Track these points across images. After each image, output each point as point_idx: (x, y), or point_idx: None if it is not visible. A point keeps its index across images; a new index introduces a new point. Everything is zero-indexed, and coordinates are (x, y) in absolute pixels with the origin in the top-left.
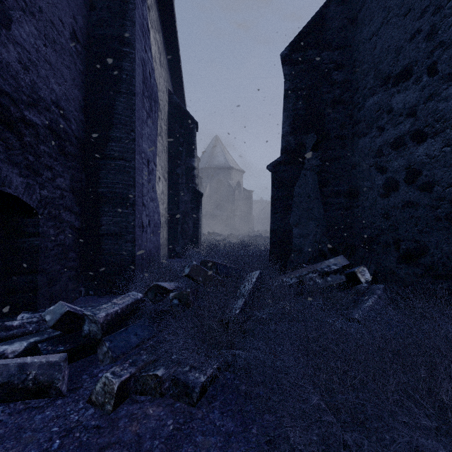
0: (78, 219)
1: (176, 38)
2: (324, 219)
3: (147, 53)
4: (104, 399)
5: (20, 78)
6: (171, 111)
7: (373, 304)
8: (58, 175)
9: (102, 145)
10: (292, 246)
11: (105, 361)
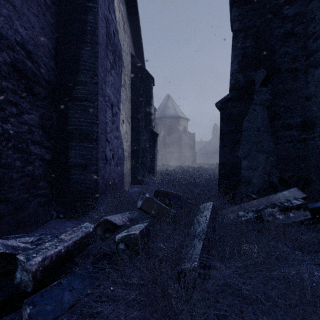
0: (48, 153)
1: (137, 10)
2: (274, 151)
3: (111, 14)
4: None
5: None
6: (134, 70)
7: None
8: (25, 112)
9: (70, 89)
10: (241, 178)
11: None
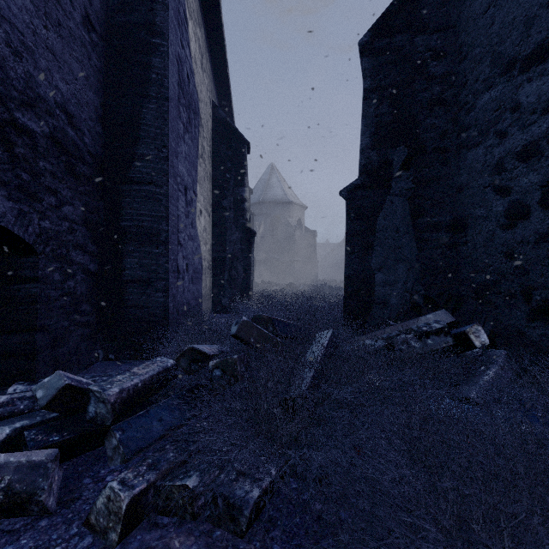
0: (93, 262)
1: (222, 35)
2: (418, 260)
3: (184, 49)
4: (107, 522)
5: (9, 67)
6: (216, 129)
7: (494, 378)
8: (65, 202)
9: (126, 166)
10: (374, 297)
11: (115, 460)
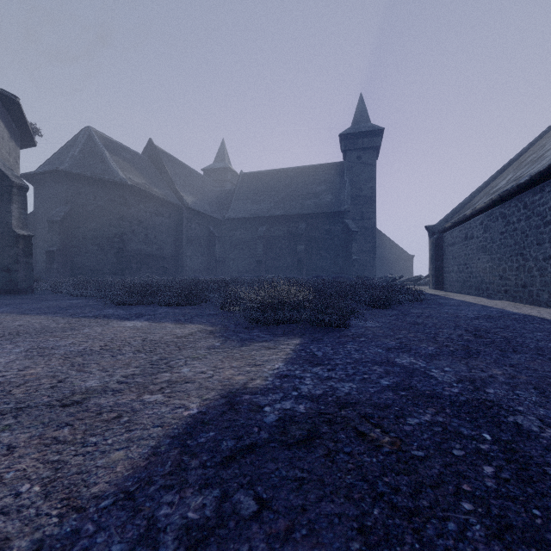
0: None
1: None
2: None
3: None
4: None
5: None
6: None
7: None
8: None
9: None
10: None
11: None
